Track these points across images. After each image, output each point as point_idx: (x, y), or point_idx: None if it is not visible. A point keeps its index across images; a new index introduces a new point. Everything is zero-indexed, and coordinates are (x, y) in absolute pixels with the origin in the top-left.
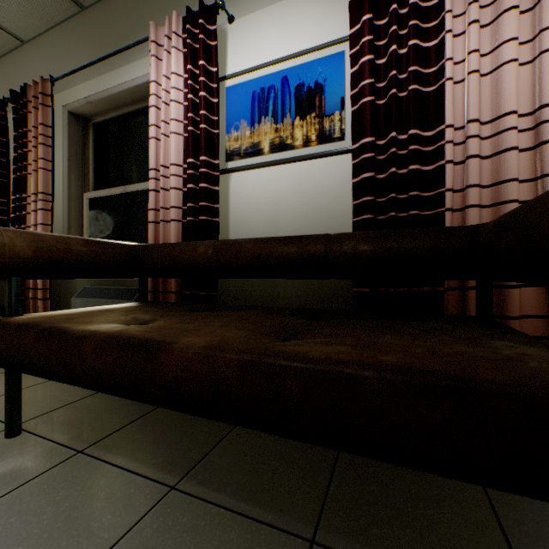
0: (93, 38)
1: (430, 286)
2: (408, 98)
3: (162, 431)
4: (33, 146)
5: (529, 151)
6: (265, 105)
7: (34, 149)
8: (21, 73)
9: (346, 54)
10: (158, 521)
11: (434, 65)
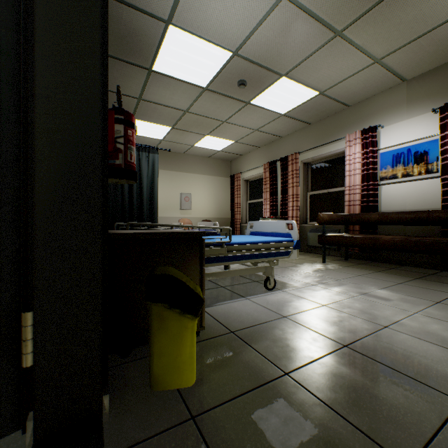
0: (314, 135)
1: None
2: None
3: (365, 267)
4: (291, 178)
5: None
6: (398, 160)
7: (291, 179)
8: (279, 148)
9: (439, 140)
10: (377, 273)
11: None
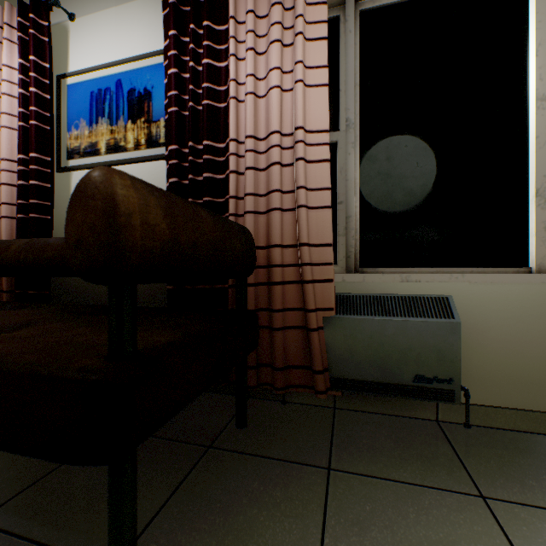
0: None
1: (223, 284)
2: (202, 111)
3: None
4: None
5: (292, 166)
6: (102, 106)
7: None
8: None
9: None
10: None
11: (226, 84)
